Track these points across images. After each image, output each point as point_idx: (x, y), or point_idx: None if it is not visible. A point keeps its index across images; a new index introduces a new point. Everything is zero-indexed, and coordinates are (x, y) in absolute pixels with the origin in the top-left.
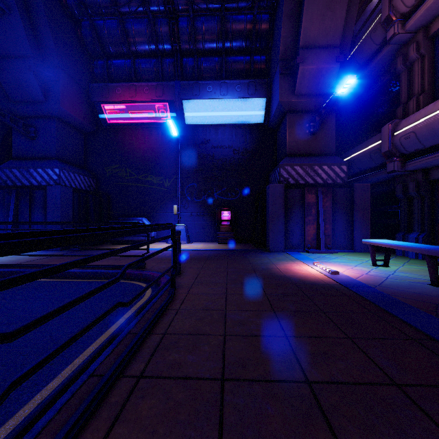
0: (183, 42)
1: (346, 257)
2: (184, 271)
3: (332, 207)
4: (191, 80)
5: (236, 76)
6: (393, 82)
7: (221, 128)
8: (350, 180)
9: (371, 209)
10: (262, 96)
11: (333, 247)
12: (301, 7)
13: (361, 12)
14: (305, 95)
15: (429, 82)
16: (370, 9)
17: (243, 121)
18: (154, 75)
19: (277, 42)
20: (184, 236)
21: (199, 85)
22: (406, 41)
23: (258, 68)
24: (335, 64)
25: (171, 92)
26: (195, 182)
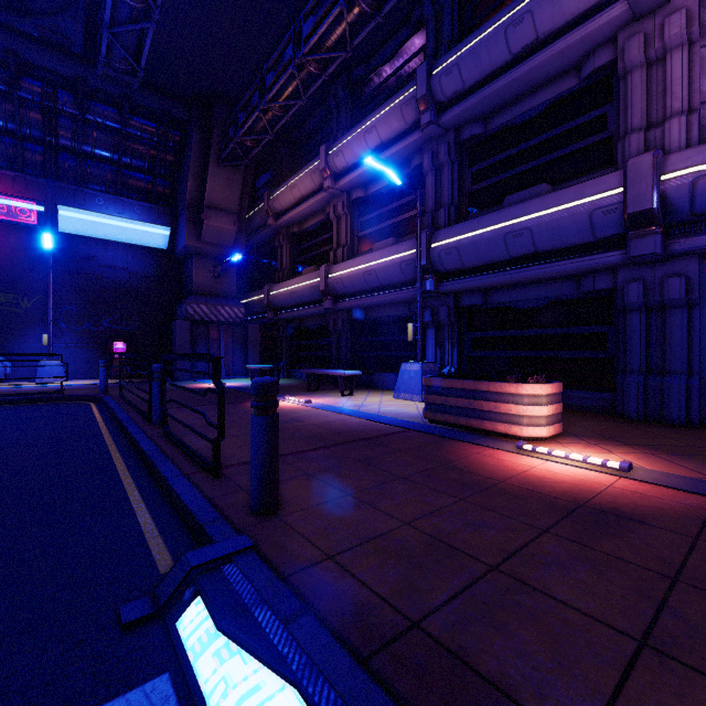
0: (63, 140)
1: (239, 380)
2: (109, 392)
3: (232, 342)
4: (69, 181)
5: (135, 194)
6: (277, 249)
7: (113, 245)
8: (250, 318)
9: (266, 344)
10: (167, 225)
11: (233, 375)
12: (206, 175)
13: (260, 175)
14: (210, 243)
15: (290, 263)
16: (266, 179)
17: (143, 243)
18: (8, 160)
19: (184, 187)
20: (62, 373)
21: (84, 193)
22: (279, 229)
23: (162, 193)
24: (234, 227)
25: (41, 191)
26: (73, 305)
